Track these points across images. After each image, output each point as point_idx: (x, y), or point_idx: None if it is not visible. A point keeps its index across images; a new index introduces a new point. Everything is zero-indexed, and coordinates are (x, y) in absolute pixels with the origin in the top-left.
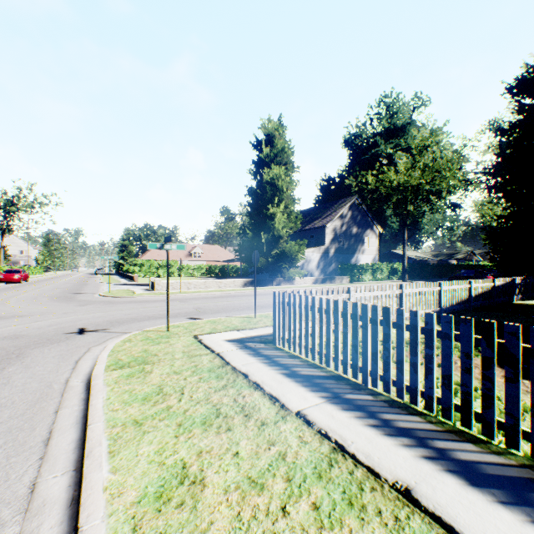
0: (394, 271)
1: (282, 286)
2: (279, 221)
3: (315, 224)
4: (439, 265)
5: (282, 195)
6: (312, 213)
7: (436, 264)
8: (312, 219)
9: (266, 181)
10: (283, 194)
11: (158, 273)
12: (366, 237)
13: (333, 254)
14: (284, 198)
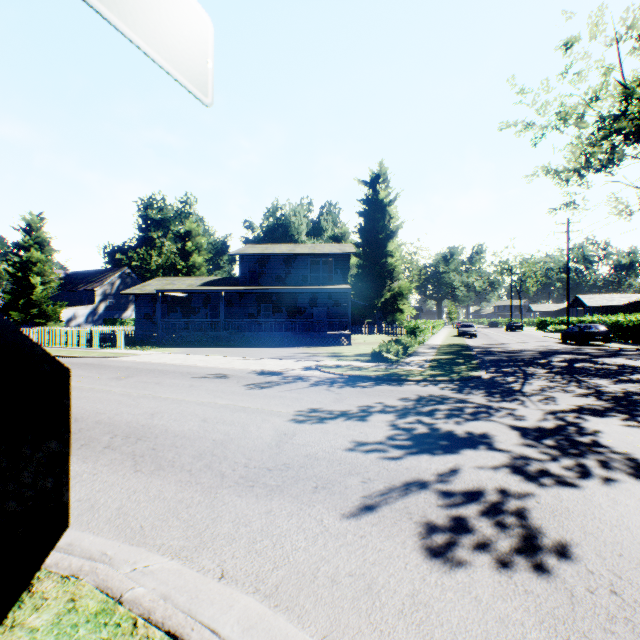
0: None
1: None
2: (38, 289)
3: (89, 287)
4: None
5: (42, 271)
6: (92, 275)
7: None
8: (89, 282)
9: (27, 259)
10: (42, 270)
11: None
12: None
13: (104, 311)
14: (44, 272)
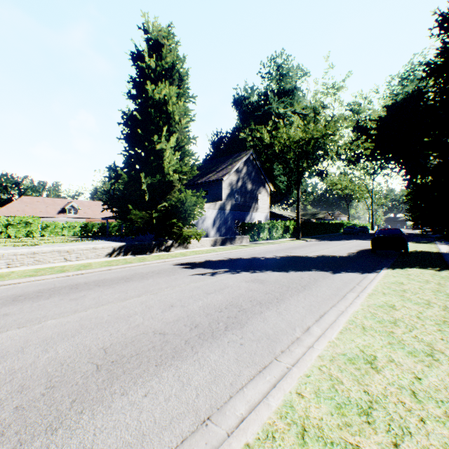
0: (286, 229)
1: (173, 252)
2: (168, 161)
3: (210, 178)
4: (316, 223)
5: (173, 127)
6: (205, 167)
7: (315, 223)
8: (205, 173)
9: (150, 104)
10: (174, 126)
11: (8, 232)
12: (258, 195)
13: (229, 211)
14: (176, 131)
